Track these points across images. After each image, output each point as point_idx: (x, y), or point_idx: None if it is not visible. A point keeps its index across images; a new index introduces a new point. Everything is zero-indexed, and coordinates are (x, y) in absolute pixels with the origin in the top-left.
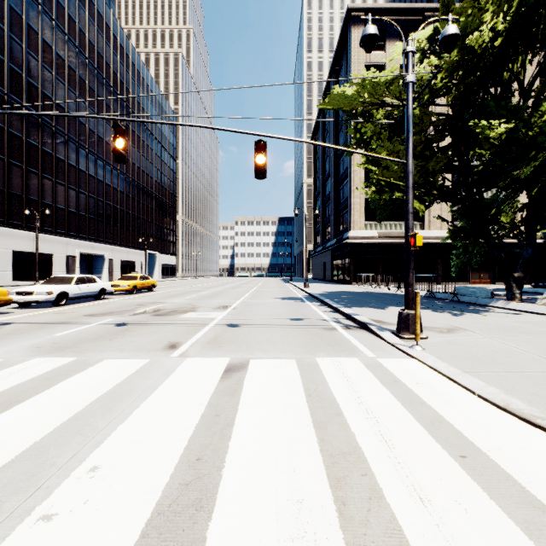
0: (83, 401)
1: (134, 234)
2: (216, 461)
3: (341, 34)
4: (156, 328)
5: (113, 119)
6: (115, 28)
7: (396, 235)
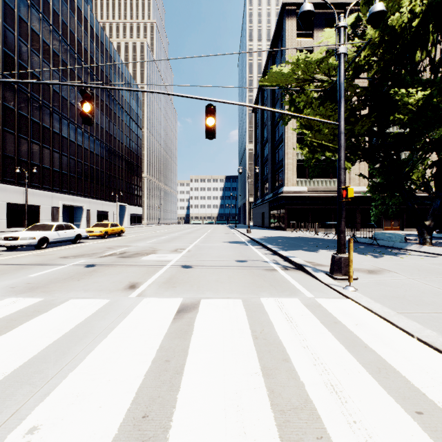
0: (39, 344)
1: (107, 189)
2: (162, 418)
3: (277, 25)
4: (120, 269)
5: (81, 85)
6: (92, 21)
7: (322, 190)
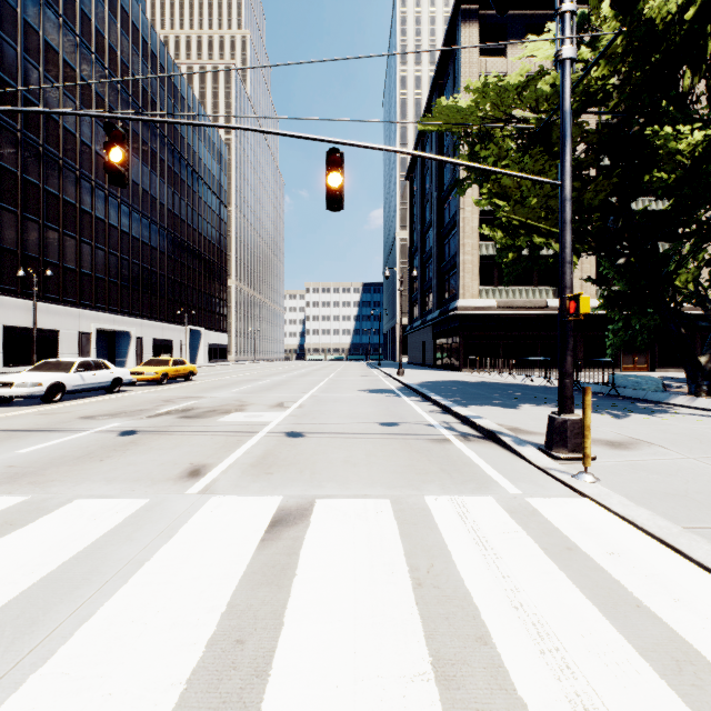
0: None
1: (171, 303)
2: None
3: (447, 35)
4: (178, 440)
5: (106, 116)
6: (145, 30)
7: (521, 305)
